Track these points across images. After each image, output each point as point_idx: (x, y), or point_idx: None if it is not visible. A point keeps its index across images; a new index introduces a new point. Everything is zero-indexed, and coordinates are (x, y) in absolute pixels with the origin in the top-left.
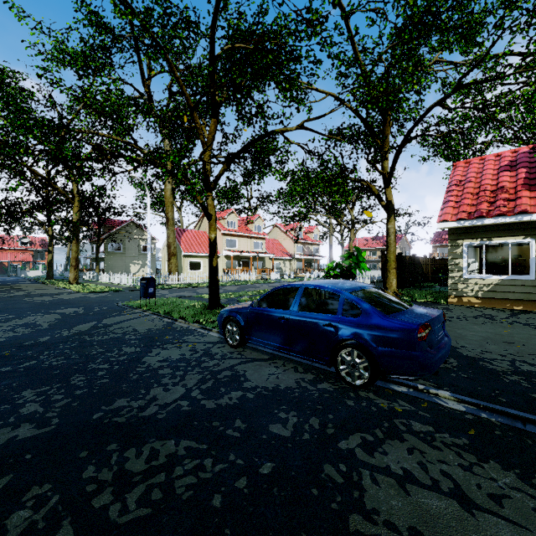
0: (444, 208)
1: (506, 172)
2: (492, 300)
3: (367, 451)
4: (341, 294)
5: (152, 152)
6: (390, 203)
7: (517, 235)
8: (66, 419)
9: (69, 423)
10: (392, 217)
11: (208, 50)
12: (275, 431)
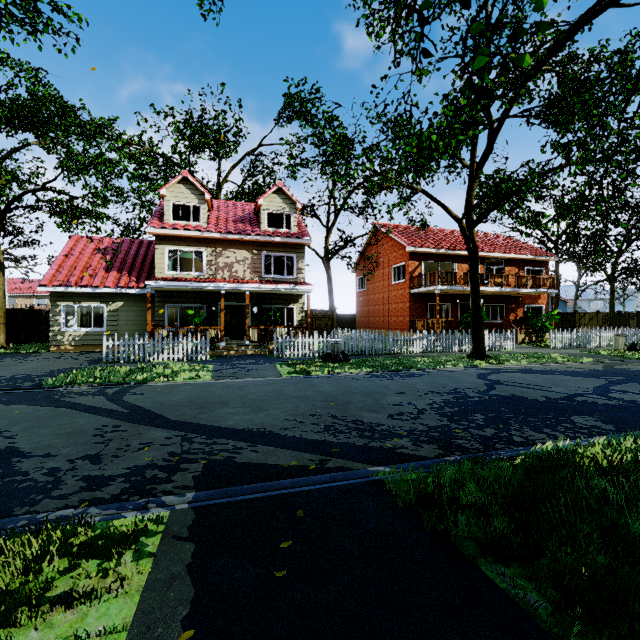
0: (47, 275)
1: (100, 254)
2: (82, 346)
3: None
4: None
5: None
6: None
7: (97, 301)
8: None
9: None
10: (1, 274)
11: None
12: None
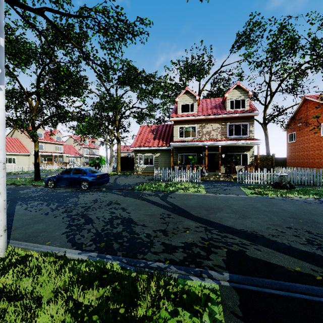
0: (133, 143)
1: (151, 132)
2: (145, 172)
3: (82, 194)
4: (83, 170)
5: (11, 119)
6: (118, 138)
7: (150, 153)
8: (10, 198)
9: (12, 198)
10: (119, 143)
11: (37, 79)
12: (64, 194)
